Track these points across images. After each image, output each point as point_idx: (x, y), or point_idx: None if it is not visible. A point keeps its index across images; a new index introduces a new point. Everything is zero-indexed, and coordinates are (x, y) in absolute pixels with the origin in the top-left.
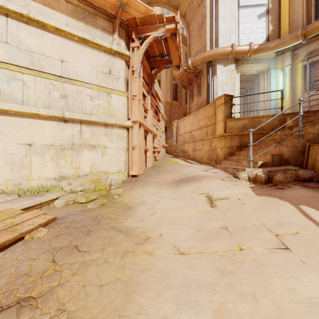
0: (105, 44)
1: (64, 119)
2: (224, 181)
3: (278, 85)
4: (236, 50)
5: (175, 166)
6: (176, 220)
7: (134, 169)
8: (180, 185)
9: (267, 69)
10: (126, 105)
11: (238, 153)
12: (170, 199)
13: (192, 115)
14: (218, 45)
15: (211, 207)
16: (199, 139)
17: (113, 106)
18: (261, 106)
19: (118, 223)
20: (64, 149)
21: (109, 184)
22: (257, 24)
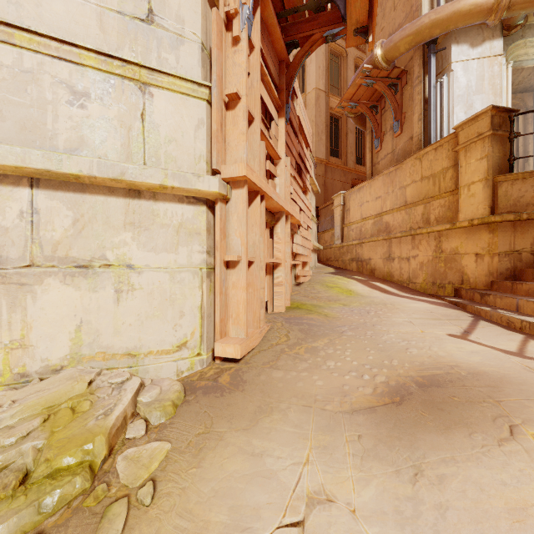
0: None
1: None
2: None
3: None
4: None
5: (349, 304)
6: None
7: (232, 332)
8: (415, 444)
9: None
10: (205, 128)
11: None
12: None
13: (381, 178)
14: None
15: None
16: (403, 232)
17: (159, 130)
18: None
19: None
20: None
21: (125, 414)
22: None
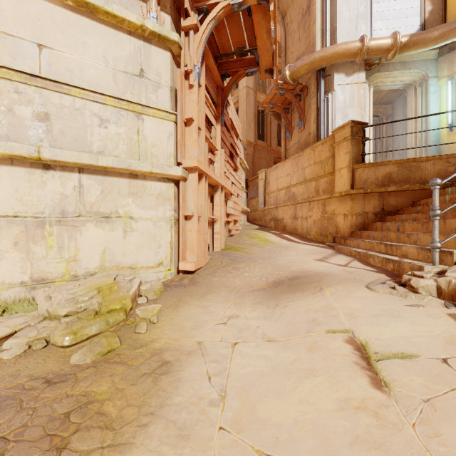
0: (130, 15)
1: (44, 163)
2: (377, 292)
3: (442, 107)
4: (369, 45)
5: (263, 247)
6: (284, 443)
7: (188, 258)
8: (279, 298)
9: (421, 79)
10: (173, 138)
11: (379, 225)
12: (261, 339)
13: (290, 161)
14: (336, 41)
15: (375, 388)
16: (303, 199)
17: (147, 139)
18: (411, 144)
19: (117, 449)
20: (44, 224)
21: (135, 293)
22: (405, 3)
